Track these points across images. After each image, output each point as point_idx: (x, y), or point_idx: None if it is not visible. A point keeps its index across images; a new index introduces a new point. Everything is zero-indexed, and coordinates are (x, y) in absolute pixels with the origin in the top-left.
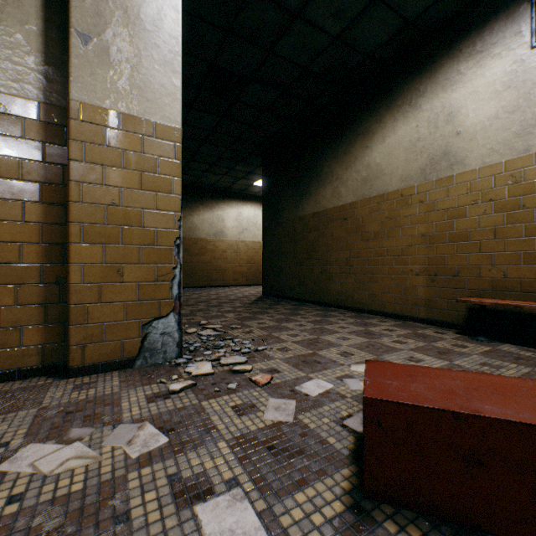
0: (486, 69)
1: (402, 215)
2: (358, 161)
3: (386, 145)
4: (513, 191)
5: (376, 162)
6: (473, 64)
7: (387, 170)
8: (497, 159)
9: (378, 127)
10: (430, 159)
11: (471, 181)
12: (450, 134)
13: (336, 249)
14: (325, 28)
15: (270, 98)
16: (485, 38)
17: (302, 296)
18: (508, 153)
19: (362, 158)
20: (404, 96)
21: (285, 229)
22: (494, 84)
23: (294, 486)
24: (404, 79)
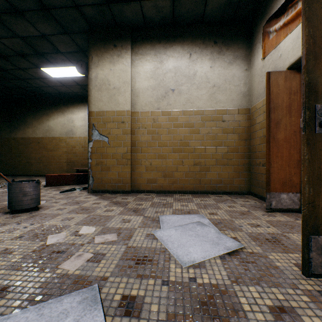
0: (80, 113)
1: (60, 145)
2: (45, 123)
3: (55, 121)
4: (85, 144)
5: (52, 126)
6: (78, 111)
7: (55, 130)
8: (82, 136)
9: (52, 115)
10: (68, 131)
11: (77, 139)
12: (73, 126)
13: (35, 153)
14: (32, 84)
15: (0, 87)
16: (80, 106)
17: (15, 173)
18: (84, 135)
19: (46, 123)
20: (61, 109)
21: (3, 141)
22: (82, 118)
23: None
24: (61, 104)
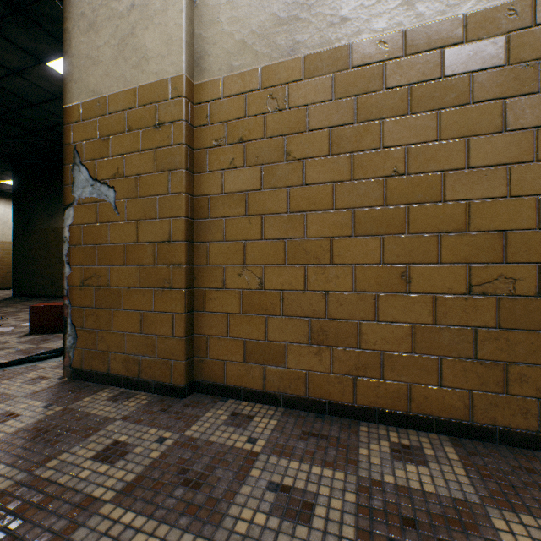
0: None
1: None
2: None
3: None
4: None
5: None
6: None
7: None
8: None
9: None
10: None
11: None
12: None
13: None
14: (61, 116)
15: (18, 132)
16: None
17: (56, 294)
18: None
19: None
20: None
21: (39, 236)
22: None
23: (4, 337)
24: None
